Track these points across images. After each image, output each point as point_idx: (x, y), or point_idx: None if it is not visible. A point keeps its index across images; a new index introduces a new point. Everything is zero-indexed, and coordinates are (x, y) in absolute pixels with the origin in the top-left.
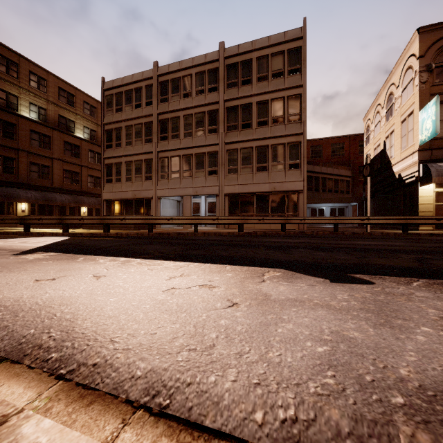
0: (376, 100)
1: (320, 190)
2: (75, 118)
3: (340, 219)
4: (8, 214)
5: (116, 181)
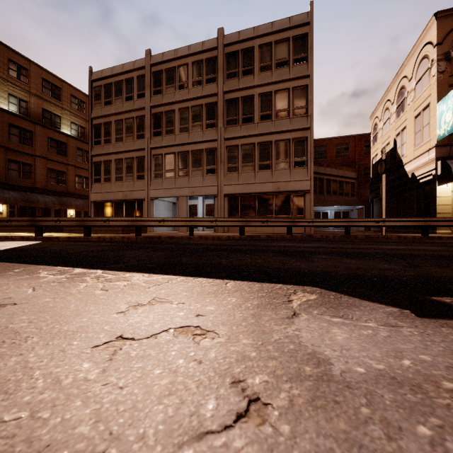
0: (385, 95)
1: (324, 192)
2: (61, 113)
3: (352, 221)
4: None
5: (105, 180)
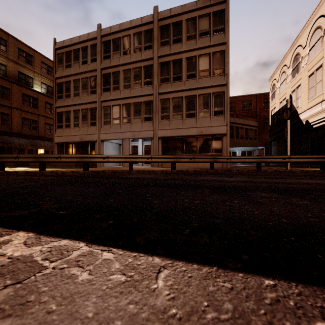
0: (282, 62)
1: (234, 137)
2: (34, 75)
3: (263, 158)
4: None
5: (66, 126)
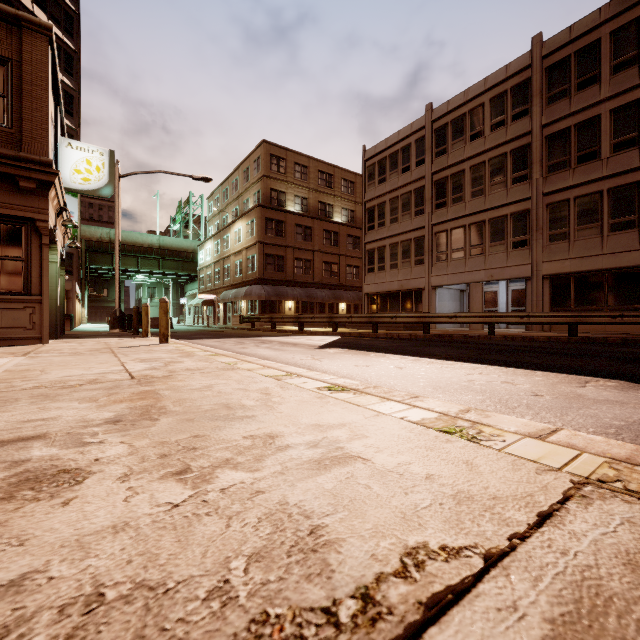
0: None
1: None
2: (333, 201)
3: None
4: (279, 313)
5: (379, 269)
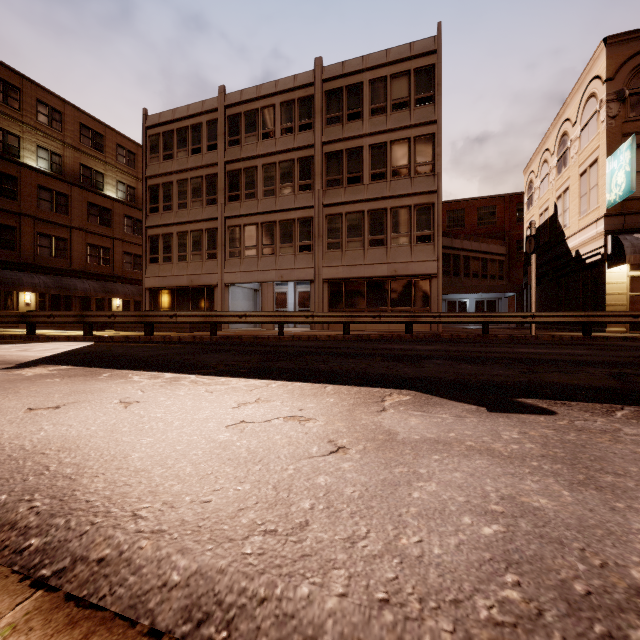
0: (542, 143)
1: (461, 275)
2: (105, 169)
3: (491, 316)
4: (5, 309)
5: (164, 260)
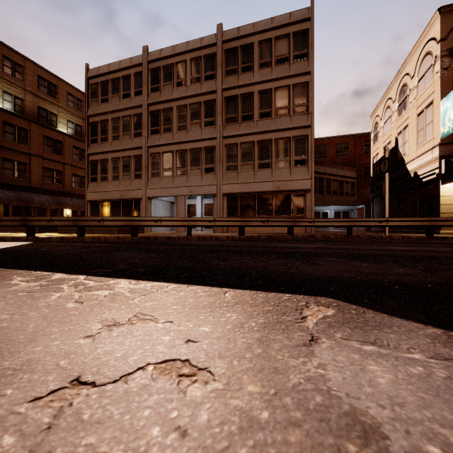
0: (386, 93)
1: (324, 192)
2: (58, 111)
3: (354, 221)
4: None
5: (102, 179)
